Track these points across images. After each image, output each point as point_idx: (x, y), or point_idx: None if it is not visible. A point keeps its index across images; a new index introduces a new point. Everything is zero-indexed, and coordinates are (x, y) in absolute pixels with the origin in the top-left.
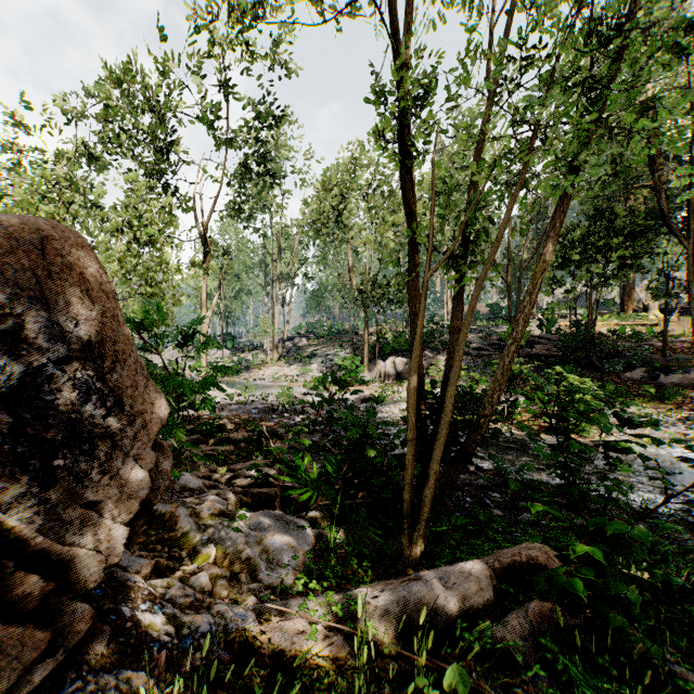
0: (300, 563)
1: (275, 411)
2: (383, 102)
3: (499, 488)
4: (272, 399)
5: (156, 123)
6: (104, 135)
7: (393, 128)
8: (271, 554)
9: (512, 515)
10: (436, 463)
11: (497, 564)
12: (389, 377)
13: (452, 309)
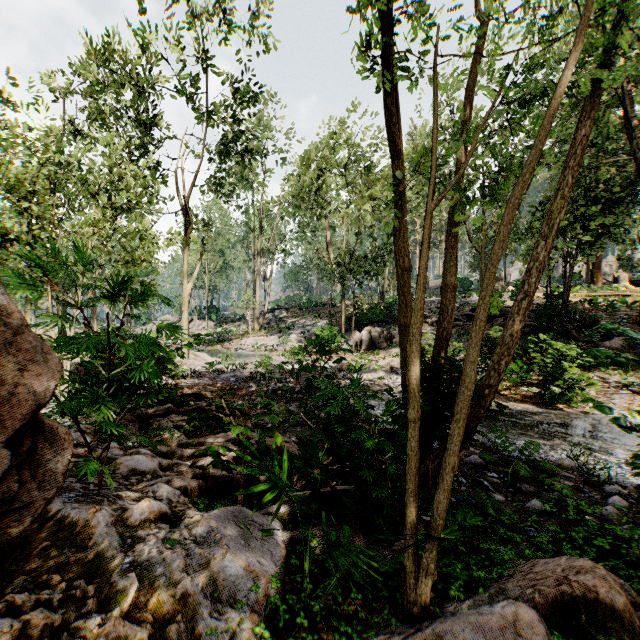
0: (262, 597)
1: (254, 379)
2: (370, 2)
3: (494, 466)
4: (251, 367)
5: (136, 94)
6: (90, 111)
7: (381, 42)
8: (220, 585)
9: (520, 503)
10: (454, 455)
11: (536, 594)
12: (365, 347)
13: (446, 264)
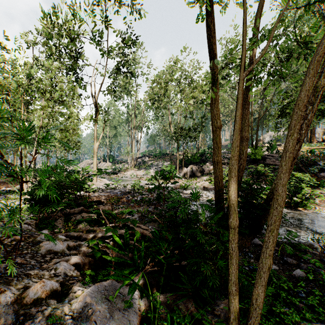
0: None
1: (130, 193)
2: None
3: None
4: (129, 186)
5: (68, 42)
6: (46, 53)
7: None
8: None
9: (290, 273)
10: (269, 258)
11: None
12: (189, 176)
13: (241, 125)
